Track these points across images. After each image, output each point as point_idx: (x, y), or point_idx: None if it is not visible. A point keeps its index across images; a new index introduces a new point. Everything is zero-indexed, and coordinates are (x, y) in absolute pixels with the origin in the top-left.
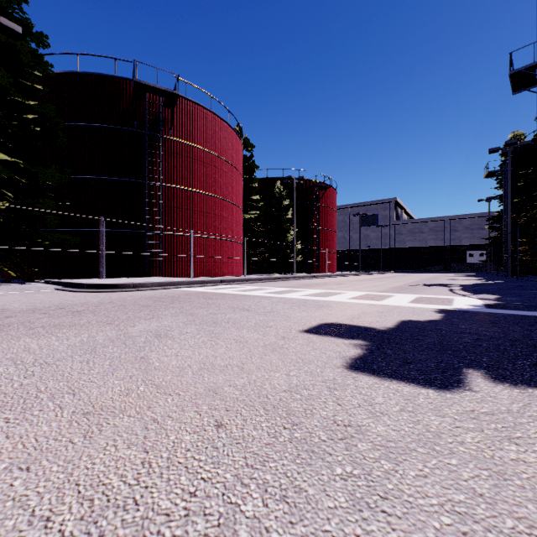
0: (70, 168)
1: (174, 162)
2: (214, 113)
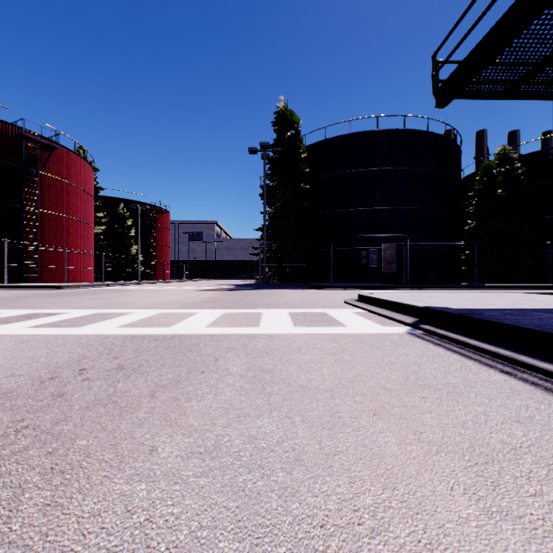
0: None
1: (46, 192)
2: (78, 155)
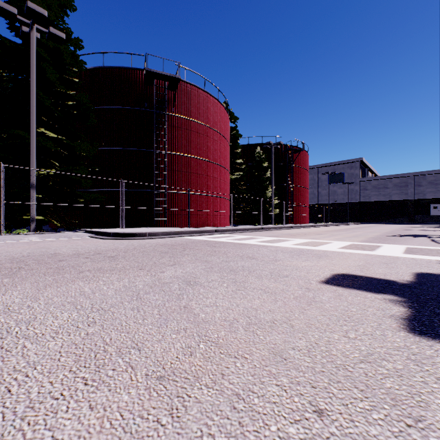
0: (97, 142)
1: (175, 134)
2: (207, 92)
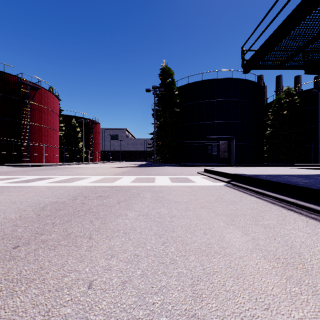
0: None
1: (33, 113)
2: (50, 92)
